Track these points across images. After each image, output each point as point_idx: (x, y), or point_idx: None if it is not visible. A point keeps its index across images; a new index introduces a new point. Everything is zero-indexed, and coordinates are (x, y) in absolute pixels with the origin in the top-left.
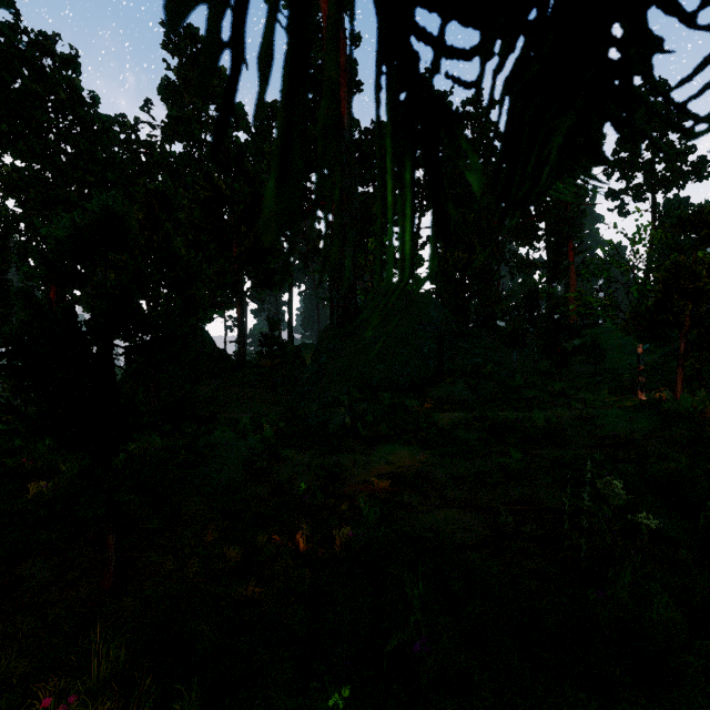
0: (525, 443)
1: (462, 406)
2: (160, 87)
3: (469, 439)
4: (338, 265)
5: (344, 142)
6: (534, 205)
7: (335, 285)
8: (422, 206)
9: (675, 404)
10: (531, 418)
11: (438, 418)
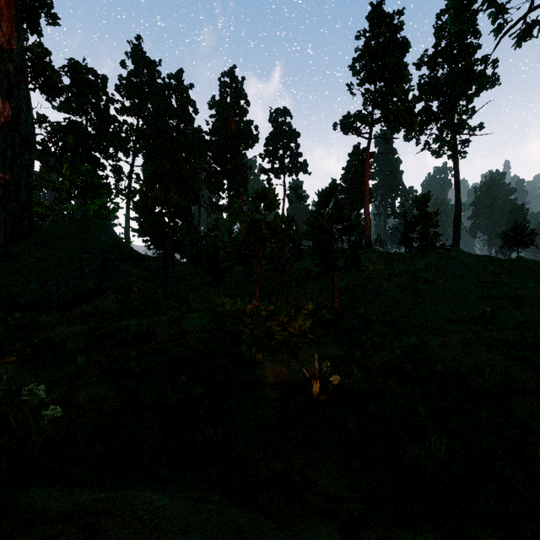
0: (120, 345)
1: (99, 318)
2: None
3: (74, 349)
4: (6, 184)
5: (12, 63)
6: (220, 167)
7: (2, 203)
8: (135, 148)
9: (223, 307)
10: (139, 324)
11: (58, 333)
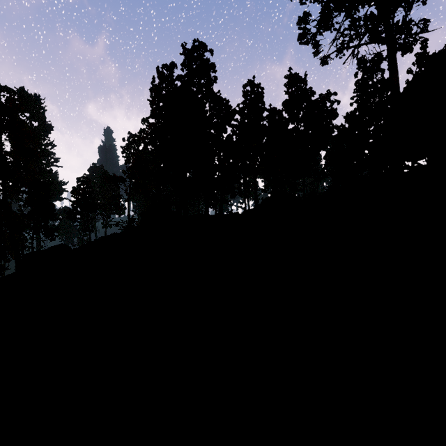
0: None
1: None
2: (286, 104)
3: None
4: None
5: None
6: None
7: None
8: None
9: None
10: None
11: None
